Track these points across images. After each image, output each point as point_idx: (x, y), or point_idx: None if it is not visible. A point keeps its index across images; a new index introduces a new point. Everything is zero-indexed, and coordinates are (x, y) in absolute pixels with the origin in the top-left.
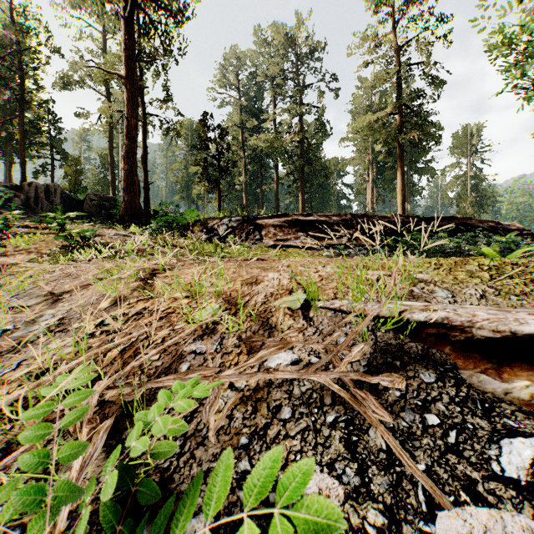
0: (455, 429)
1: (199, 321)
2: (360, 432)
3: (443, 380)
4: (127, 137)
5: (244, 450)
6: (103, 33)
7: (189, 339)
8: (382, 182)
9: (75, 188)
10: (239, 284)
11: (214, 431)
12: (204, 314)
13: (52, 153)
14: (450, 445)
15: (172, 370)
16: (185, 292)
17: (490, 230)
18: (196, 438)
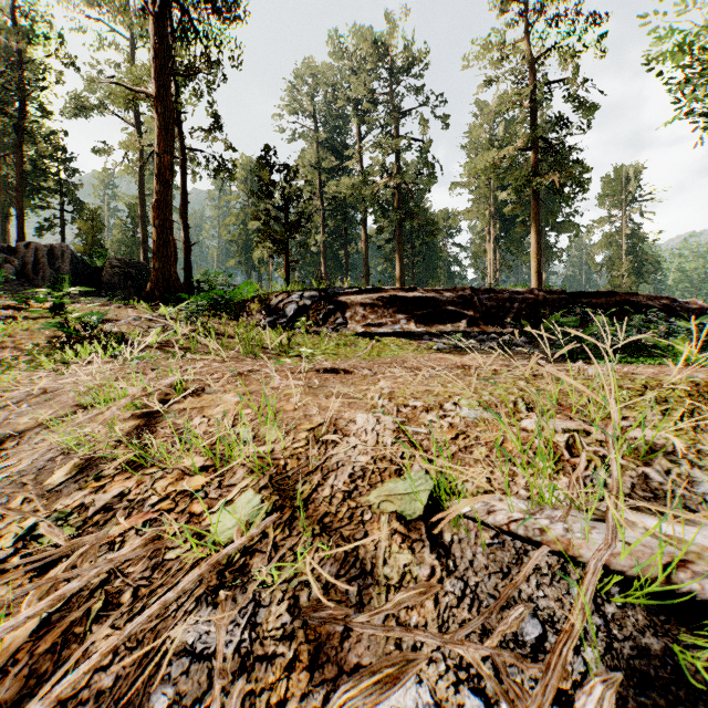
0: None
1: (216, 544)
2: None
3: None
4: (158, 180)
5: None
6: (130, 40)
7: (188, 597)
8: (508, 242)
9: (92, 250)
10: (302, 438)
11: None
12: (228, 521)
13: (61, 203)
14: None
15: (131, 707)
16: (204, 455)
17: (663, 310)
18: None
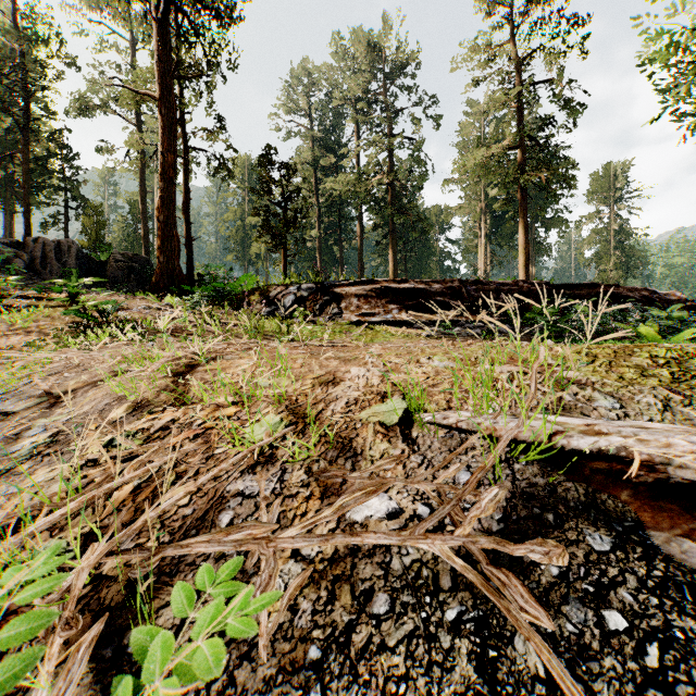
0: (656, 640)
1: (251, 443)
2: (499, 642)
3: (624, 547)
4: (162, 178)
5: (315, 670)
6: (132, 42)
7: (235, 471)
8: (498, 237)
9: (96, 245)
10: (309, 383)
11: (266, 639)
12: (257, 431)
13: (65, 200)
14: (651, 672)
15: (207, 522)
16: (233, 395)
17: (642, 301)
18: (239, 645)
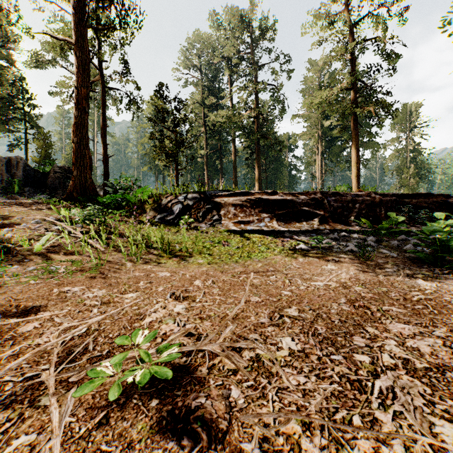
0: None
1: None
2: None
3: None
4: (76, 107)
5: None
6: None
7: None
8: (330, 155)
9: (45, 160)
10: None
11: None
12: None
13: (25, 128)
14: None
15: None
16: None
17: None
18: None
